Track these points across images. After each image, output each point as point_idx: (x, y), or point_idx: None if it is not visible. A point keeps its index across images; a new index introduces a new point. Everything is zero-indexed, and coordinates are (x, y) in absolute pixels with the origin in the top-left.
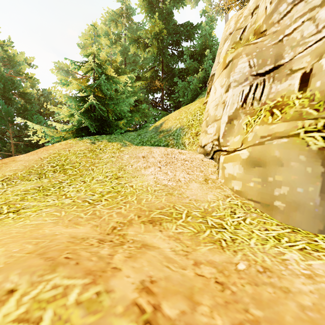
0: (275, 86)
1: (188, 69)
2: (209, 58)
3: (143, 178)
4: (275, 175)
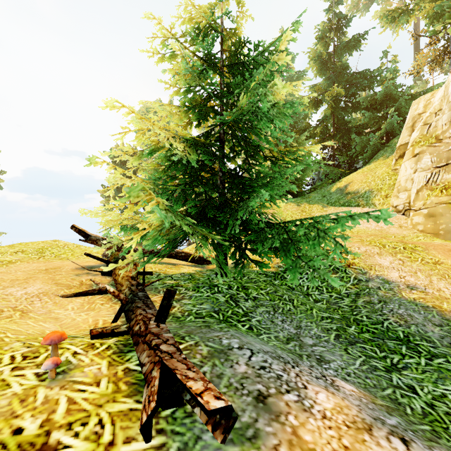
0: (445, 175)
1: (367, 124)
2: (395, 114)
3: (356, 226)
4: (440, 220)
